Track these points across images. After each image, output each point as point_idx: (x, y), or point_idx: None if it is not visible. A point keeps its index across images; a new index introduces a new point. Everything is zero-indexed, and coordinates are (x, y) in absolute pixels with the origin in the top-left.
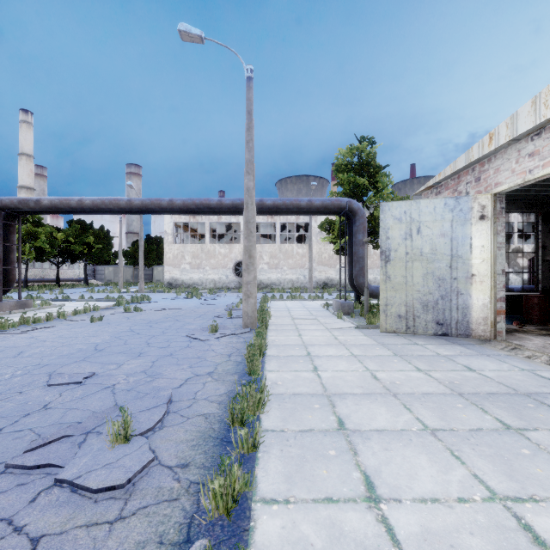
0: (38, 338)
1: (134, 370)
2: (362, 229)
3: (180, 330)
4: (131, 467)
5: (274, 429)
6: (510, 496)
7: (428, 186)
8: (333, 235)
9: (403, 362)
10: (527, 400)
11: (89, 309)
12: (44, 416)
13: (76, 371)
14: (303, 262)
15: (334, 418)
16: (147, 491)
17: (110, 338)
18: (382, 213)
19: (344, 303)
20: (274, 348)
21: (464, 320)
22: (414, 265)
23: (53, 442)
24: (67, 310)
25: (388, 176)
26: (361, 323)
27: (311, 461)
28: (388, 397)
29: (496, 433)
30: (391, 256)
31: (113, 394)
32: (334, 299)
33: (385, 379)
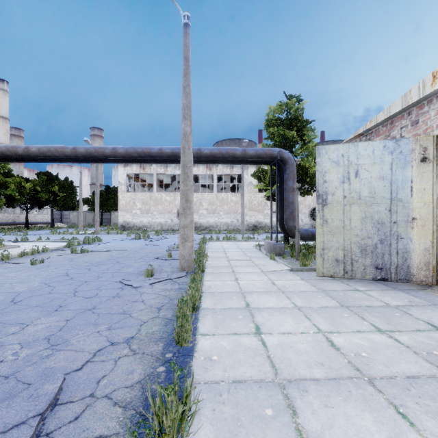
0: None
1: (36, 336)
2: (292, 177)
3: (117, 274)
4: None
5: None
6: None
7: (358, 133)
8: (265, 183)
9: (355, 317)
10: None
11: (38, 251)
12: None
13: None
14: (236, 208)
15: None
16: None
17: (38, 284)
18: (319, 156)
19: (275, 245)
20: (210, 297)
21: (404, 265)
22: (352, 208)
23: None
24: (17, 252)
25: (313, 131)
26: (294, 265)
27: None
28: (363, 387)
29: None
30: (328, 200)
31: None
32: (266, 241)
33: (346, 348)
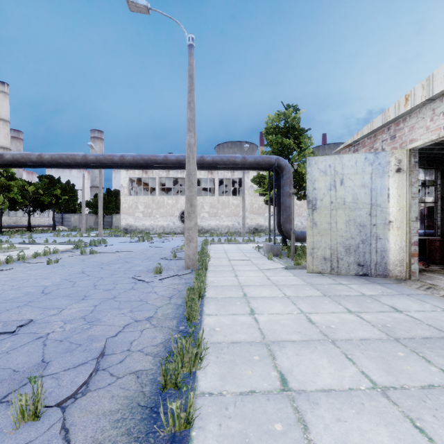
0: None
1: (73, 316)
2: (288, 183)
3: (128, 271)
4: None
5: (211, 391)
6: None
7: (347, 144)
8: (264, 188)
9: (333, 303)
10: None
11: (49, 252)
12: None
13: (13, 318)
14: (238, 211)
15: (276, 375)
16: None
17: (60, 280)
18: (309, 166)
19: (273, 246)
20: (213, 289)
21: (382, 262)
22: (338, 212)
23: None
24: (29, 253)
25: (310, 138)
26: (289, 264)
27: (255, 442)
28: (327, 345)
29: None
30: (317, 205)
31: (44, 345)
32: (265, 242)
33: (320, 322)
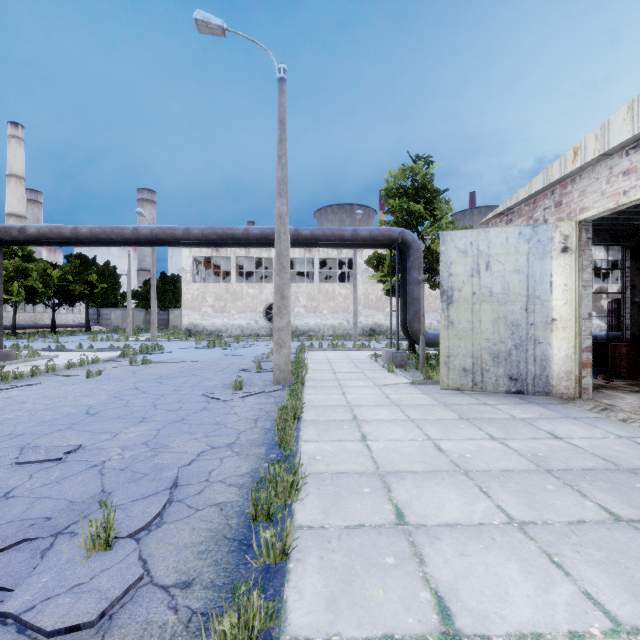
0: (16, 398)
1: (133, 442)
2: (417, 265)
3: (197, 387)
4: (107, 590)
5: (311, 525)
6: (639, 627)
7: (497, 212)
8: (383, 273)
9: (472, 427)
10: (633, 479)
11: (87, 362)
12: (2, 509)
13: (56, 443)
14: (347, 305)
15: (391, 508)
16: (128, 628)
17: (108, 398)
18: (444, 244)
19: (396, 354)
20: (312, 410)
21: (543, 375)
22: (482, 307)
23: (6, 549)
24: (60, 363)
25: (448, 203)
26: (417, 378)
27: (362, 574)
28: (457, 476)
29: (603, 527)
30: (454, 297)
31: (101, 475)
32: (384, 349)
33: (452, 451)
